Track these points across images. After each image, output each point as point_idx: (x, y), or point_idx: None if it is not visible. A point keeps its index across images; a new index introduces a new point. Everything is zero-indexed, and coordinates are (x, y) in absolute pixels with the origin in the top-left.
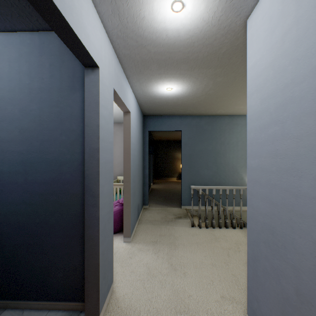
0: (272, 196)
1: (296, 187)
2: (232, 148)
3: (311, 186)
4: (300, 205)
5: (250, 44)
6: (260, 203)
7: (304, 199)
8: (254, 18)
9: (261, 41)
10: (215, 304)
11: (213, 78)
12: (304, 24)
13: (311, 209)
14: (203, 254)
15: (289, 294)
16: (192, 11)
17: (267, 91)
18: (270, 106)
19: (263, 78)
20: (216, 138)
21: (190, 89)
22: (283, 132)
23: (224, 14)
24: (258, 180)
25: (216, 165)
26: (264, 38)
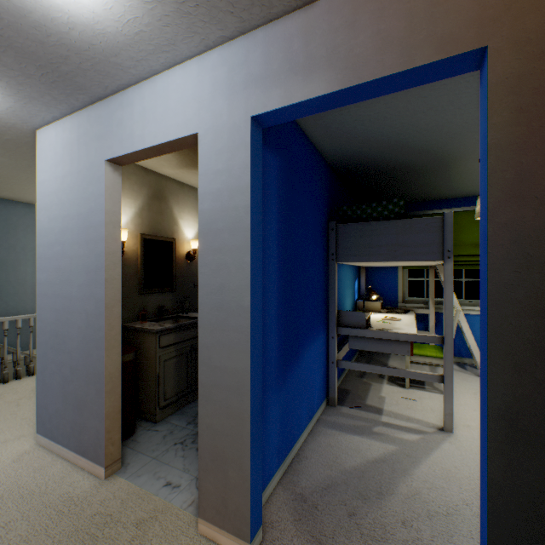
0: (58, 304)
1: (71, 293)
2: (34, 257)
3: (78, 291)
4: (73, 306)
5: (41, 159)
6: (49, 314)
7: (75, 300)
8: (44, 136)
9: (50, 165)
10: None
11: None
12: (75, 180)
13: (78, 306)
14: None
15: (67, 375)
16: None
17: (54, 214)
18: (56, 228)
19: (51, 200)
20: None
21: None
22: (64, 252)
23: (7, 115)
24: (48, 293)
25: None
26: (52, 165)
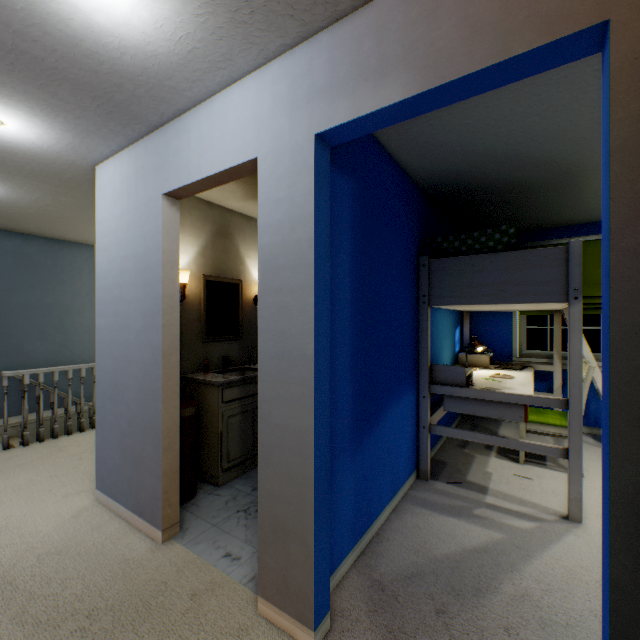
0: (116, 352)
1: (129, 340)
2: None
3: (135, 338)
4: (131, 353)
5: (100, 196)
6: (108, 362)
7: (132, 348)
8: (103, 172)
9: (109, 203)
10: (54, 505)
11: (54, 195)
12: (132, 218)
13: (135, 354)
14: (35, 472)
15: (125, 428)
16: (17, 132)
17: (113, 255)
18: (115, 270)
19: (110, 240)
20: (64, 281)
21: (4, 193)
22: (122, 296)
23: (67, 152)
24: (107, 340)
25: (65, 331)
26: (111, 203)
